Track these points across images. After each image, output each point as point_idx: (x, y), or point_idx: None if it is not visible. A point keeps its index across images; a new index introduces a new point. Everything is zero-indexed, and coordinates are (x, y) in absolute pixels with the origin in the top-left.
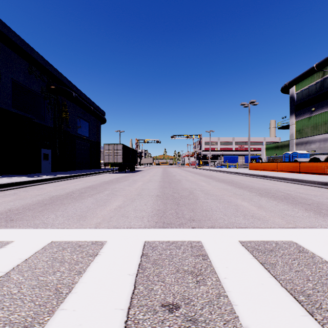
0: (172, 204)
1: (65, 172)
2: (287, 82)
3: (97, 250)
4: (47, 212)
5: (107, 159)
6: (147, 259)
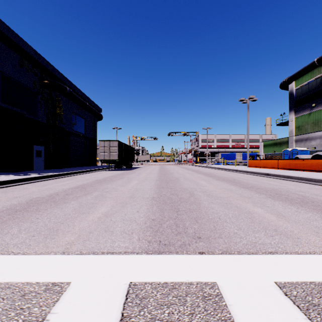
0: (171, 210)
1: (59, 169)
2: (287, 78)
3: (47, 308)
4: (12, 223)
5: (103, 156)
6: None
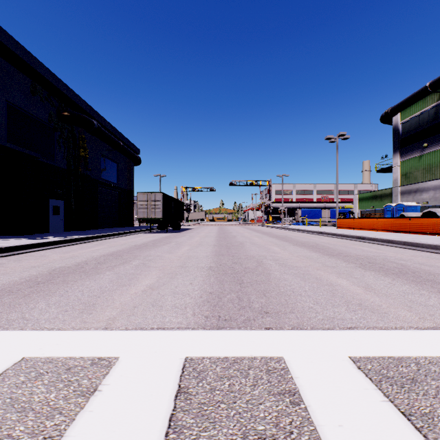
0: (233, 282)
1: (83, 232)
2: (389, 108)
3: (97, 380)
4: (37, 297)
5: (142, 213)
6: (187, 402)
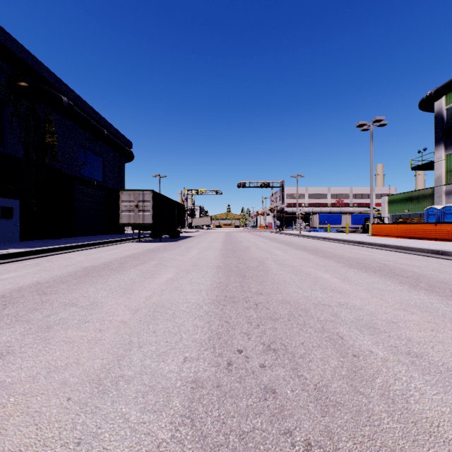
0: None
1: (45, 241)
2: (433, 90)
3: None
4: None
5: (126, 217)
6: None
